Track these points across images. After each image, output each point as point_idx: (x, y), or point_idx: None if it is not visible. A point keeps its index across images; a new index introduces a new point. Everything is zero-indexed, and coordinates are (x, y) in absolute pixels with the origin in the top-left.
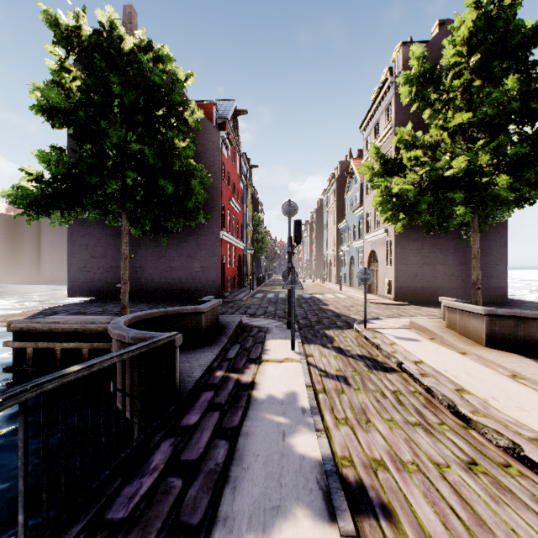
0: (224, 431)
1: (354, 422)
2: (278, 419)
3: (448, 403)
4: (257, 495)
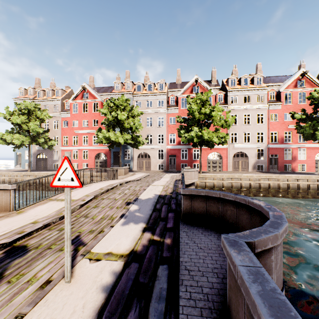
0: (158, 210)
1: (108, 218)
2: (138, 214)
3: (60, 217)
4: (150, 200)
